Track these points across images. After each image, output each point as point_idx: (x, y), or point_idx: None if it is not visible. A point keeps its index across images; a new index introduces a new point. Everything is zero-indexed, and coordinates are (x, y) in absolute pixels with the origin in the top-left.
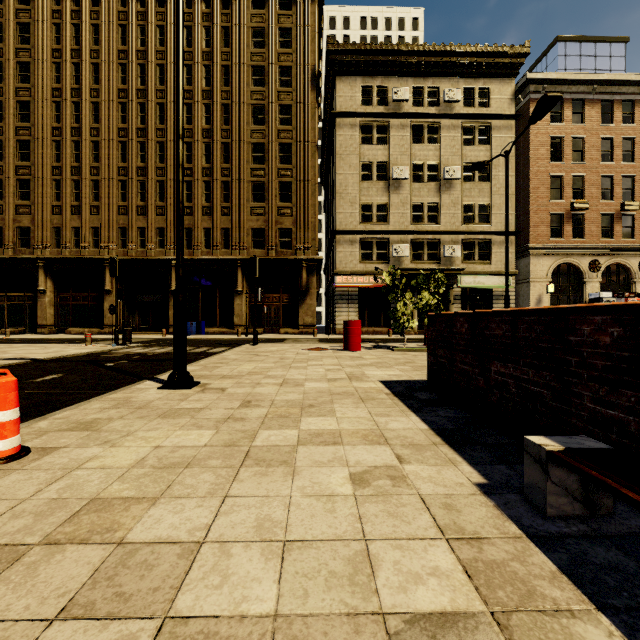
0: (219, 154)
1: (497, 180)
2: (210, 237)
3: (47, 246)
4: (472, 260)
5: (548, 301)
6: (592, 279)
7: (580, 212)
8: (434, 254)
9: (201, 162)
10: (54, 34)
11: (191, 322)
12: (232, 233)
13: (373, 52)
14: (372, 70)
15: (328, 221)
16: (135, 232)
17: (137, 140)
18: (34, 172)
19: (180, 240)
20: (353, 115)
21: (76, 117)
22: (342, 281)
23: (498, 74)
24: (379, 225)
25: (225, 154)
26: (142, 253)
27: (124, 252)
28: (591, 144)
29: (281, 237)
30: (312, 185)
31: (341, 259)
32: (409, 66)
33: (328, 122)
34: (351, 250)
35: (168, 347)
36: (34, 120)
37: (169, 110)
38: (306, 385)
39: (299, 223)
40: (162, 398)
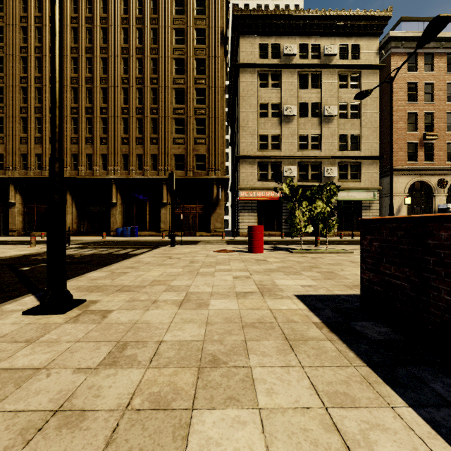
0: (149, 97)
1: (365, 116)
2: (142, 161)
3: (16, 168)
4: (346, 179)
5: (405, 211)
6: (440, 193)
7: (430, 141)
8: (316, 174)
9: (135, 103)
10: (22, 5)
11: (127, 227)
12: (159, 158)
13: (269, 16)
14: (268, 31)
15: (233, 151)
16: (84, 157)
17: (85, 86)
18: (6, 111)
19: (55, 128)
20: (253, 66)
21: (39, 69)
22: (244, 195)
23: (366, 33)
24: (273, 151)
25: (154, 97)
26: (89, 174)
27: (75, 173)
28: (439, 88)
29: (197, 161)
30: (221, 121)
31: (244, 178)
32: (297, 27)
33: (233, 75)
34: (251, 171)
35: (99, 248)
36: (6, 71)
37: (110, 63)
38: (211, 305)
39: (211, 150)
40: (6, 336)
